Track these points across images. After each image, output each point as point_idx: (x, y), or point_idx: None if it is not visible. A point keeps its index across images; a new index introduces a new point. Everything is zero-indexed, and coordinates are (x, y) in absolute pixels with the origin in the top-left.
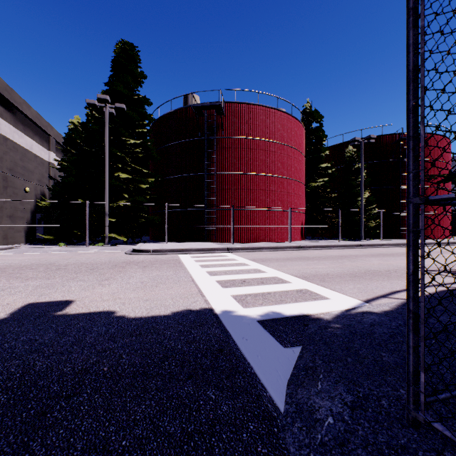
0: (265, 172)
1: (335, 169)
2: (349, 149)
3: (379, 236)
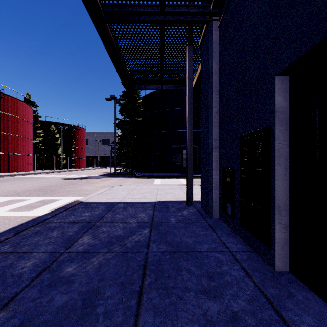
0: (21, 135)
1: (43, 134)
2: (53, 127)
3: (64, 167)
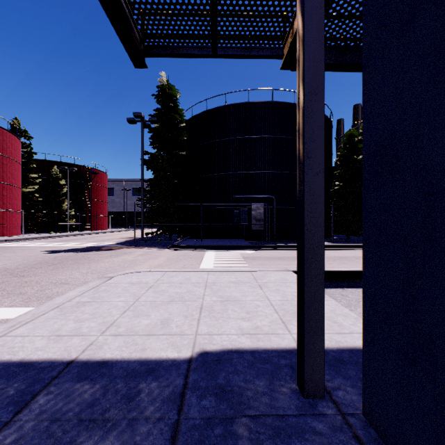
0: None
1: (41, 179)
2: (55, 169)
3: (73, 229)
